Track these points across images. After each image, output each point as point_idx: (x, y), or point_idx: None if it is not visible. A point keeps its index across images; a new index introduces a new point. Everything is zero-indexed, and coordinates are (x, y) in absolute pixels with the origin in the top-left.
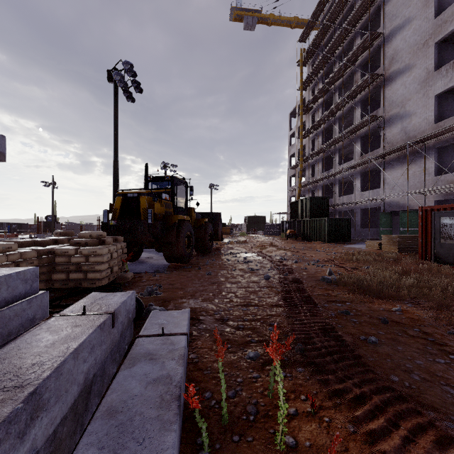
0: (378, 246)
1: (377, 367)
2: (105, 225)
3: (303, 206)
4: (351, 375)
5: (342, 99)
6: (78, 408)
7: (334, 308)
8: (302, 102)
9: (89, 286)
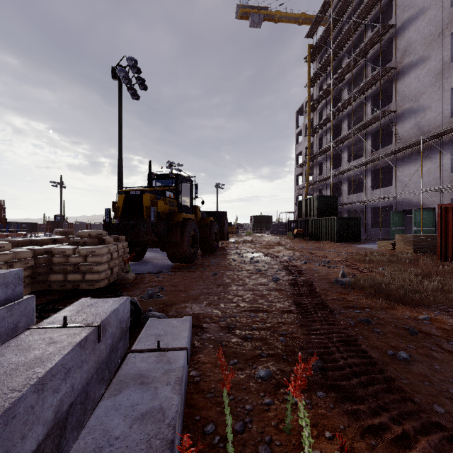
0: (391, 246)
1: (415, 393)
2: (107, 223)
3: (311, 204)
4: (385, 405)
5: (351, 95)
6: (45, 452)
7: (352, 316)
8: (309, 99)
9: (88, 288)
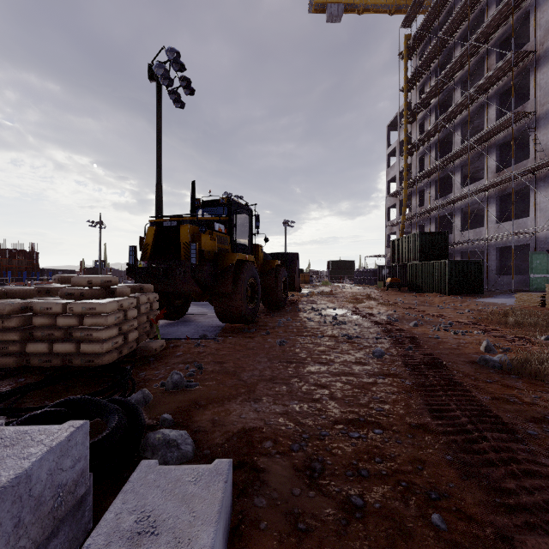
0: (539, 301)
1: None
2: (131, 267)
3: (411, 244)
4: None
5: (467, 95)
6: None
7: None
8: (407, 106)
9: (84, 366)
